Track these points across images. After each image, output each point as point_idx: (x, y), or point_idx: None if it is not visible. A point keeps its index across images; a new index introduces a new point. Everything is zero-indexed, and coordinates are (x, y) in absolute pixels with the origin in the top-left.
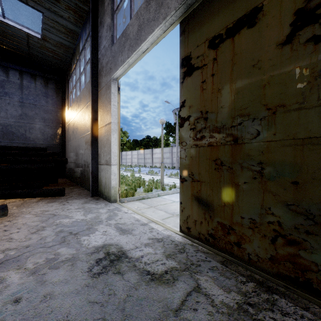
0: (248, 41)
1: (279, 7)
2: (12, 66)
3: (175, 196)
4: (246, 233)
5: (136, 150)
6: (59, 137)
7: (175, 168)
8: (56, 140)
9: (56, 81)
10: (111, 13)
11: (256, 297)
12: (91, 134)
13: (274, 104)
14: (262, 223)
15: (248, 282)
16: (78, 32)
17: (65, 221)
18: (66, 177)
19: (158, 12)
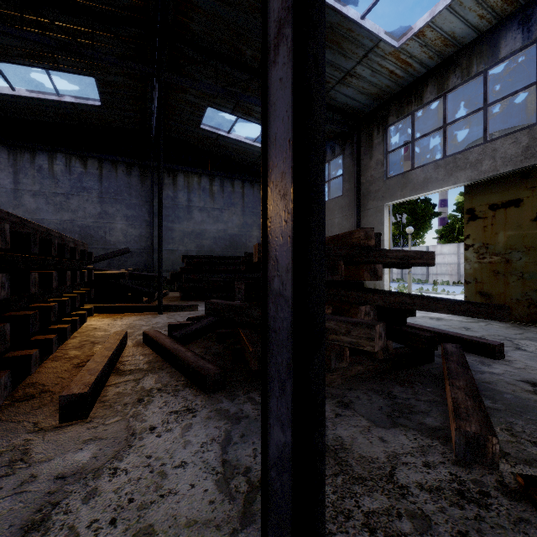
0: (514, 213)
1: (531, 204)
2: (237, 177)
3: None
4: (513, 306)
5: None
6: None
7: None
8: None
9: None
10: (384, 153)
11: (519, 326)
12: None
13: (528, 246)
14: (522, 300)
15: (515, 324)
16: None
17: None
18: None
19: (448, 178)
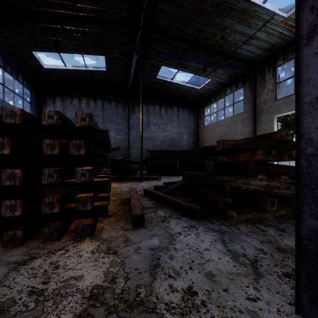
0: None
1: None
2: (175, 105)
3: None
4: None
5: None
6: (195, 143)
7: None
8: (193, 145)
9: (193, 108)
10: (274, 84)
11: None
12: None
13: None
14: None
15: None
16: (226, 83)
17: None
18: None
19: None
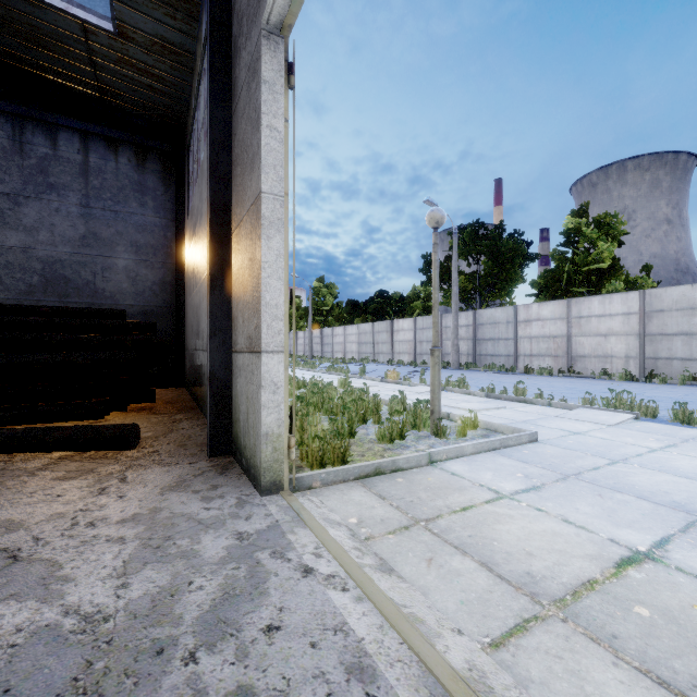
0: None
1: None
2: (64, 122)
3: (492, 467)
4: None
5: (355, 324)
6: (171, 288)
7: (449, 365)
8: (165, 295)
9: (164, 153)
10: None
11: None
12: (209, 252)
13: None
14: None
15: None
16: None
17: (4, 625)
18: (185, 385)
19: None
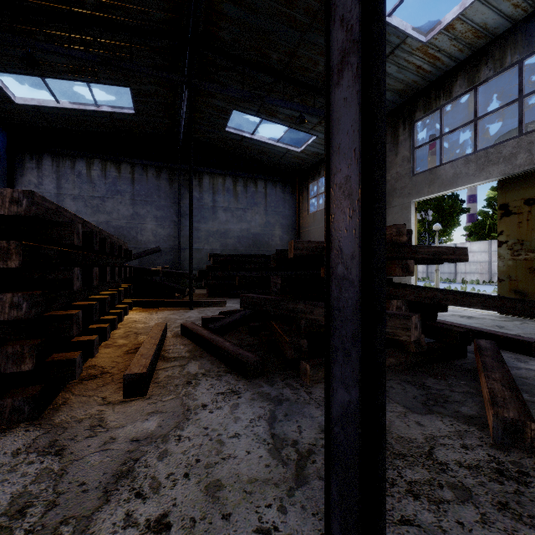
0: None
1: None
2: (260, 177)
3: None
4: None
5: None
6: None
7: None
8: None
9: (291, 183)
10: (411, 149)
11: None
12: None
13: None
14: None
15: None
16: None
17: None
18: None
19: (479, 173)
